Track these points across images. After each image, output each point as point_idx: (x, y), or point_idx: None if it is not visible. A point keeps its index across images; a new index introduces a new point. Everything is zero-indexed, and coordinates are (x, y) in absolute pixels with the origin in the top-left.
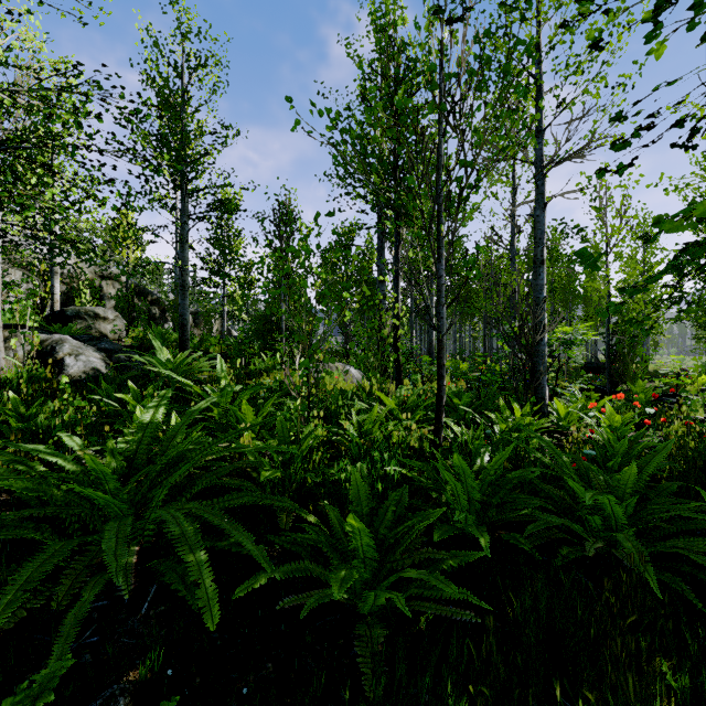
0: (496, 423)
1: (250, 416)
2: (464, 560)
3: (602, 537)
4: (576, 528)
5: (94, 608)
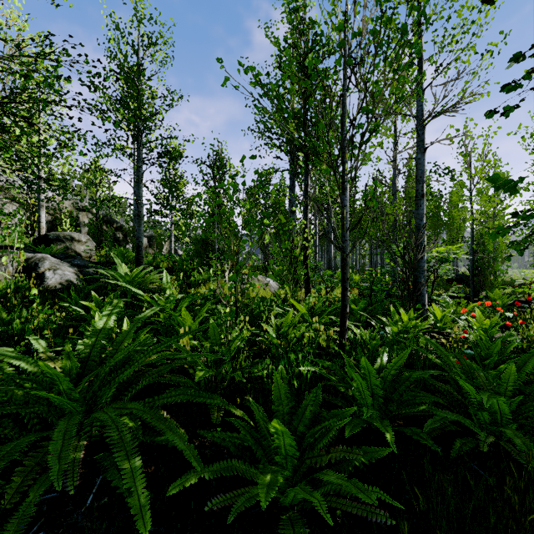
0: (388, 325)
1: (189, 320)
2: (375, 456)
3: (489, 429)
4: (469, 424)
5: (44, 500)
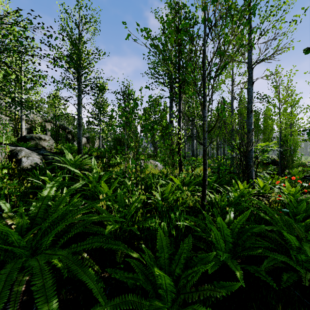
0: (231, 191)
1: (106, 189)
2: (230, 290)
3: (304, 265)
4: (293, 264)
5: None
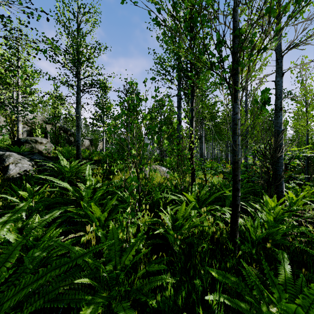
0: (261, 212)
1: (98, 212)
2: None
3: None
4: None
5: None
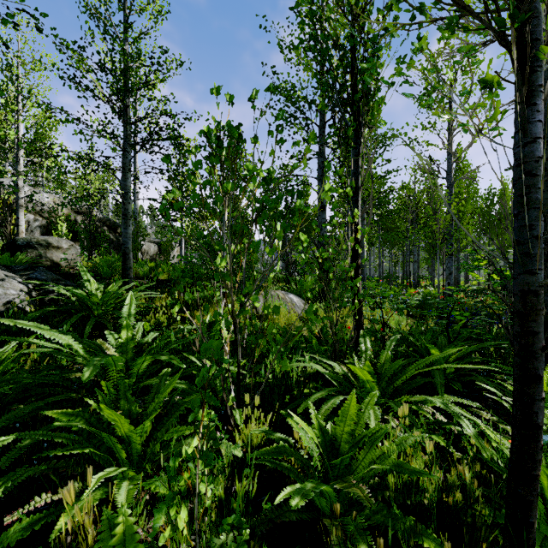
0: None
1: (124, 424)
2: None
3: None
4: None
5: None
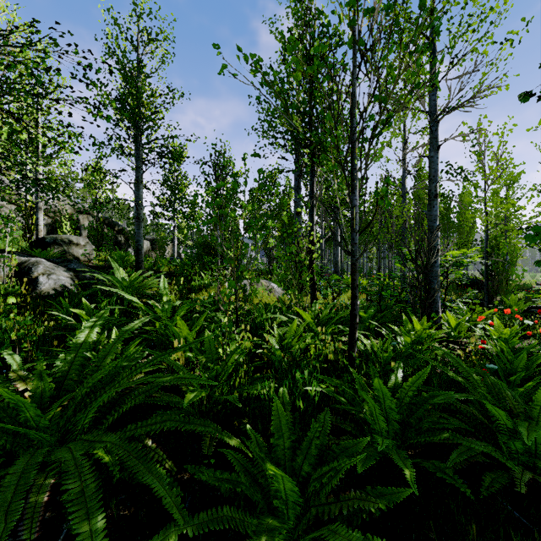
0: (400, 334)
1: (185, 330)
2: (393, 501)
3: (521, 460)
4: (501, 457)
5: None
